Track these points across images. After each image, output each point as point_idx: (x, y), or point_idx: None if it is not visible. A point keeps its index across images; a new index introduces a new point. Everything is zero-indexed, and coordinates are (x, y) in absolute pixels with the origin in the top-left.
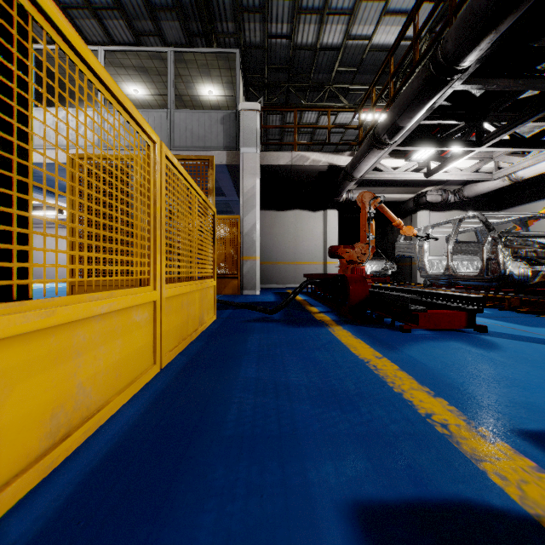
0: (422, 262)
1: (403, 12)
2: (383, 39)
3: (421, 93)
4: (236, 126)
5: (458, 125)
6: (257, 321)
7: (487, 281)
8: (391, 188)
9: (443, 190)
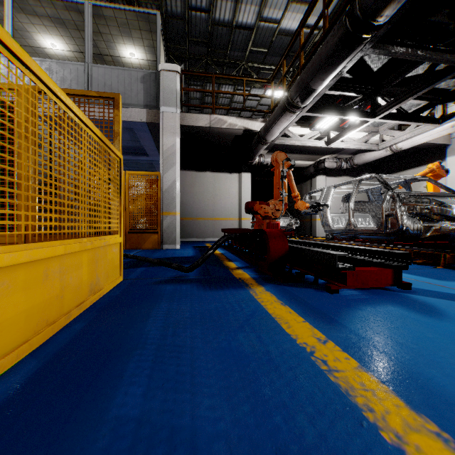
0: (326, 218)
1: (307, 1)
2: (290, 25)
3: (335, 52)
4: (156, 86)
5: (357, 97)
6: (170, 282)
7: (386, 235)
8: (296, 155)
9: (337, 158)
